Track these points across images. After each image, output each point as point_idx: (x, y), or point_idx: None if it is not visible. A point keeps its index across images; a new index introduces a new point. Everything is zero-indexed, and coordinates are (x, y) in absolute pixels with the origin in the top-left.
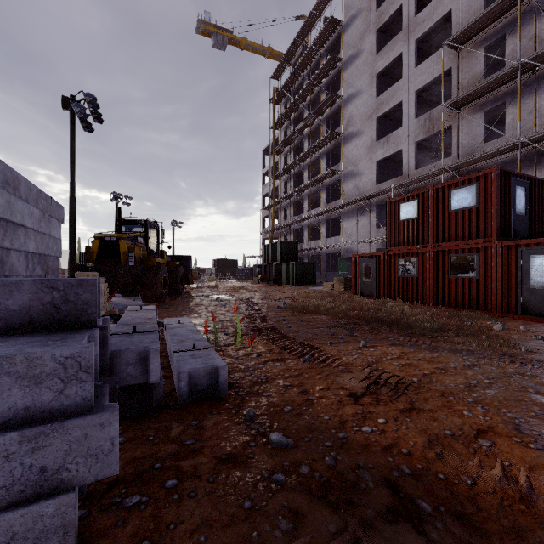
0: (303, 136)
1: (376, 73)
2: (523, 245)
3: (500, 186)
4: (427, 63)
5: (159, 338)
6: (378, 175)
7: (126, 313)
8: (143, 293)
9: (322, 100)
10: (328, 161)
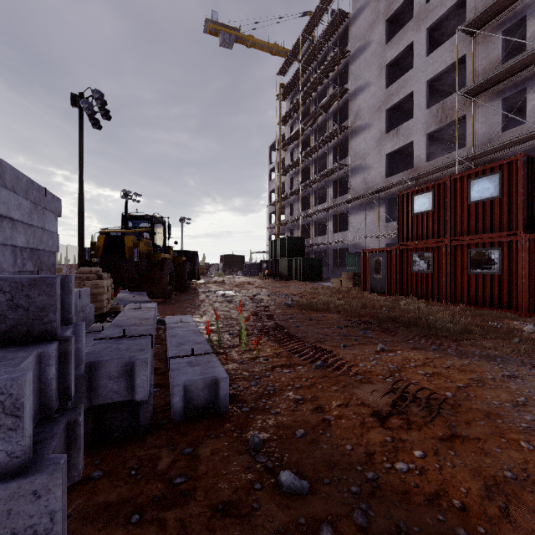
0: (309, 131)
1: (386, 64)
2: None
3: (526, 175)
4: (440, 51)
5: (152, 343)
6: (387, 168)
7: (123, 311)
8: (148, 289)
9: (329, 94)
10: (335, 156)
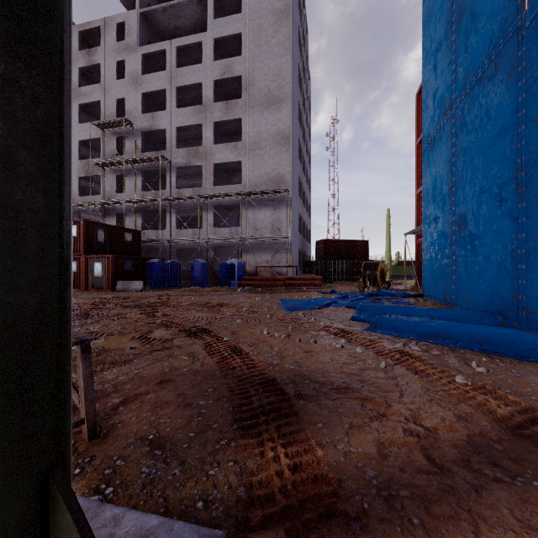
0: None
1: None
2: (92, 257)
3: (87, 229)
4: (87, 126)
5: None
6: None
7: None
8: None
9: None
10: None
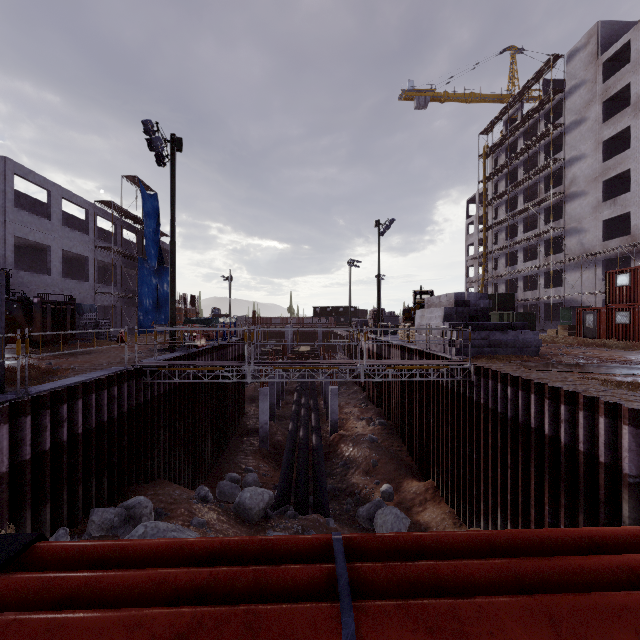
0: (517, 191)
1: (602, 141)
2: None
3: None
4: None
5: None
6: (605, 232)
7: None
8: None
9: (542, 164)
10: (547, 216)
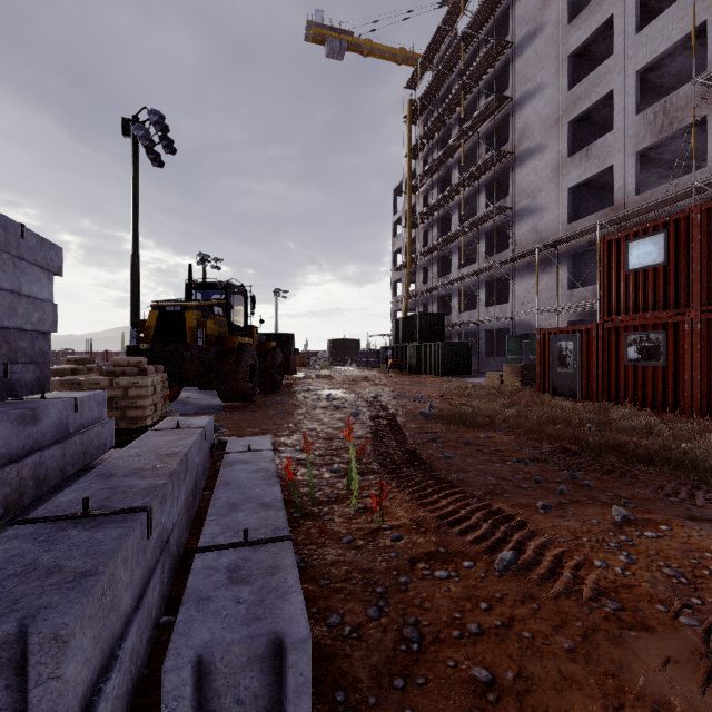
0: (451, 163)
1: (568, 54)
2: None
3: None
4: (660, 22)
5: (148, 529)
6: (571, 209)
7: (144, 435)
8: (220, 388)
9: (481, 107)
10: (489, 196)
